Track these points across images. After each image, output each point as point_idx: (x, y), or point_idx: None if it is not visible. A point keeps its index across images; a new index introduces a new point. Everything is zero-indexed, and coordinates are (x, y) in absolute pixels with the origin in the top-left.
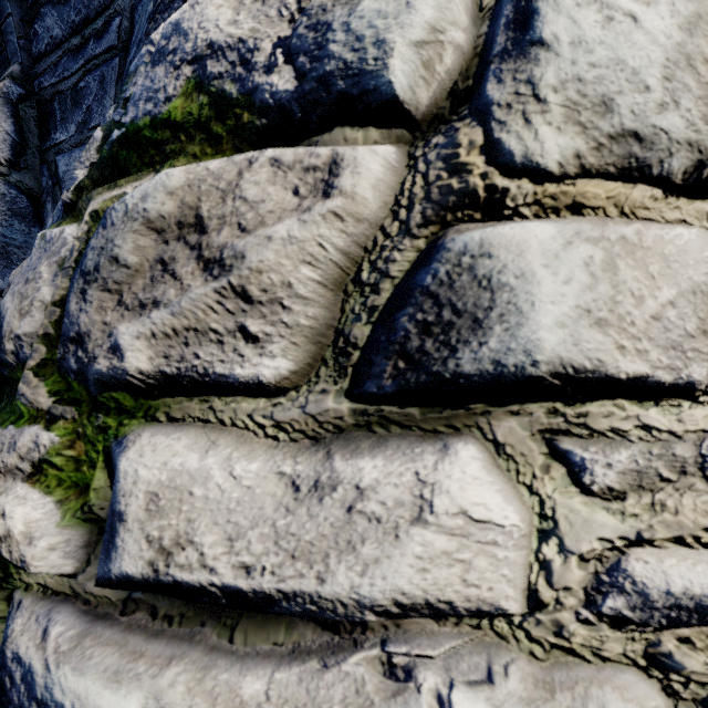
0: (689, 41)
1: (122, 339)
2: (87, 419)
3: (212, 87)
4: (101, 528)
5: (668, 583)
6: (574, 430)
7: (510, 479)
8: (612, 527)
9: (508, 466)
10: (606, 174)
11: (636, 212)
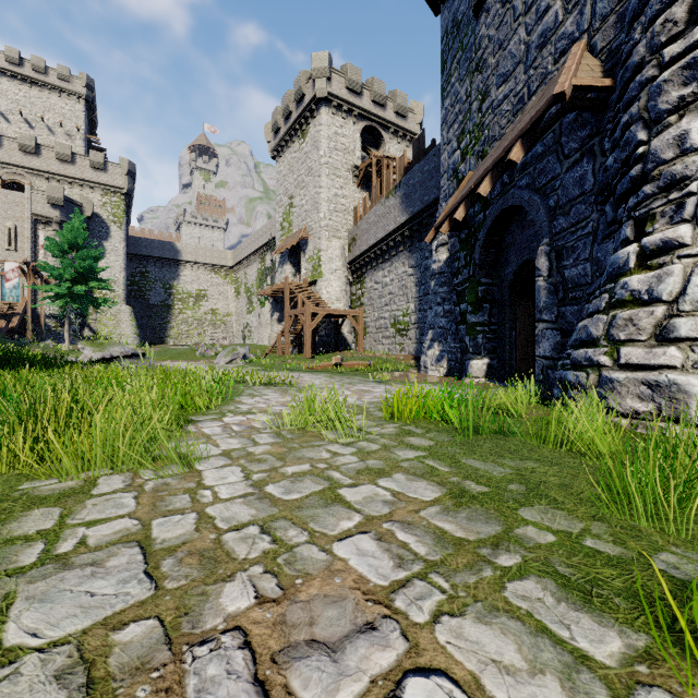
0: None
1: (620, 335)
2: (613, 346)
3: (633, 296)
4: (615, 361)
5: None
6: (693, 345)
7: (681, 352)
8: (696, 357)
9: (681, 350)
10: (697, 311)
11: None
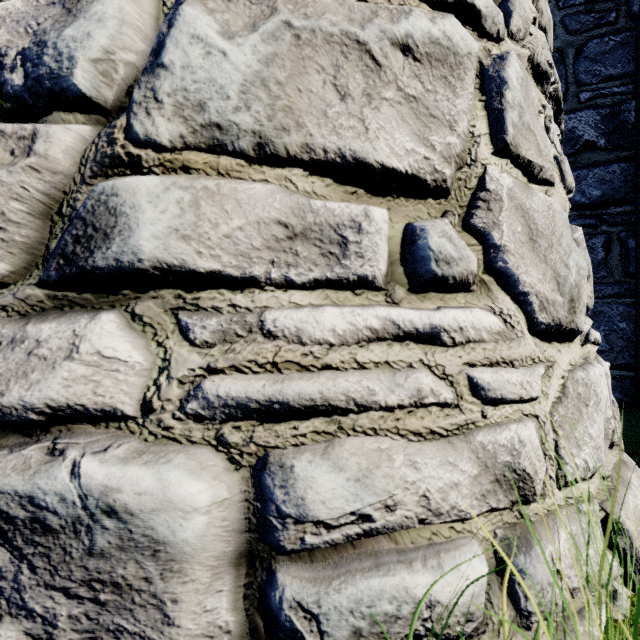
0: (266, 70)
1: None
2: None
3: None
4: None
5: (217, 390)
6: (188, 307)
7: (145, 337)
8: (197, 362)
9: (144, 329)
10: (200, 148)
11: (231, 174)
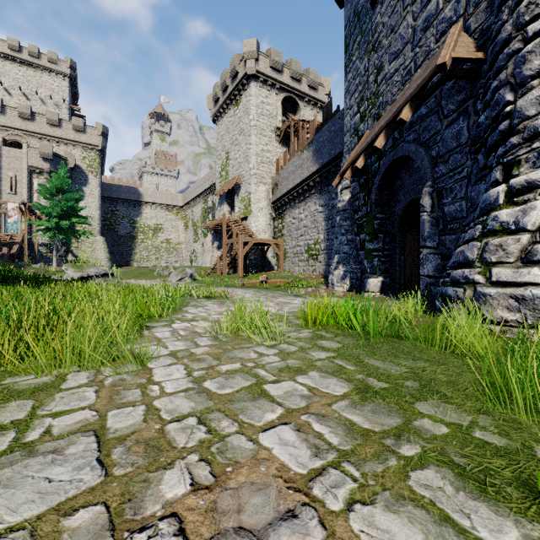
0: None
1: (491, 258)
2: (486, 267)
3: (503, 226)
4: (487, 279)
5: None
6: None
7: None
8: None
9: None
10: None
11: None
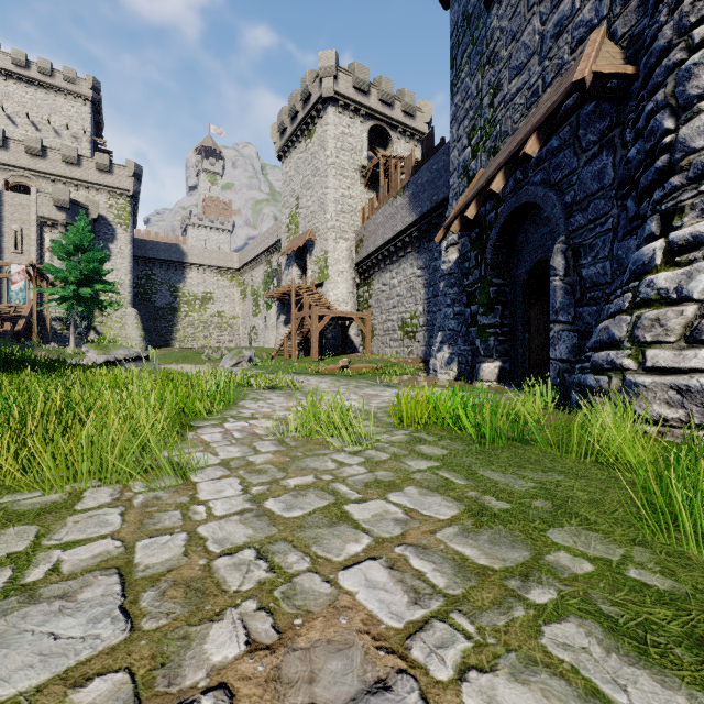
0: None
1: (645, 336)
2: (638, 348)
3: (660, 295)
4: (640, 365)
5: None
6: None
7: None
8: None
9: None
10: None
11: None
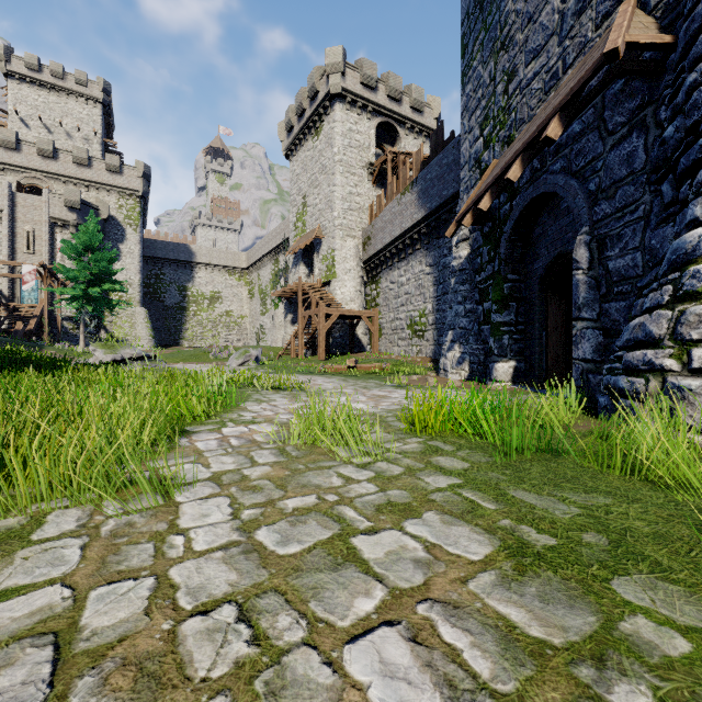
0: None
1: (691, 334)
2: (682, 347)
3: None
4: (684, 366)
5: None
6: None
7: None
8: None
9: None
10: None
11: None
